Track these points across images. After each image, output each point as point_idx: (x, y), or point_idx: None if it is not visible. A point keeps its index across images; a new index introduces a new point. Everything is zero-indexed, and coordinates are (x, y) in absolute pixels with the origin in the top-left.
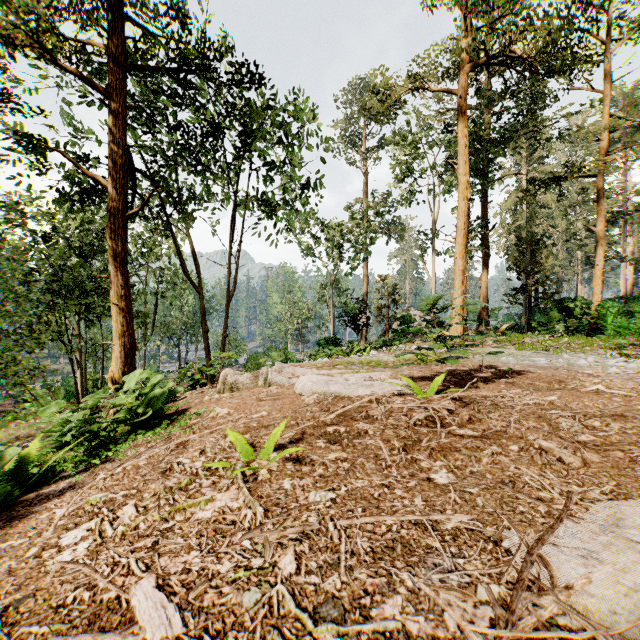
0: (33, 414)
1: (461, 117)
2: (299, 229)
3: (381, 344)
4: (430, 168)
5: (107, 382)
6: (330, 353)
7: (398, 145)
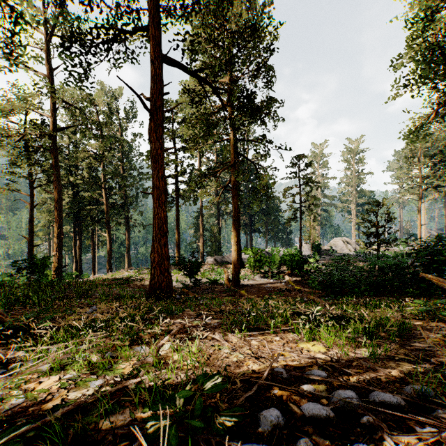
0: None
1: None
2: None
3: None
4: None
5: None
6: None
7: None
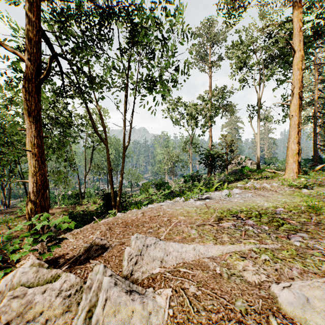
0: (12, 219)
1: (296, 6)
2: (171, 109)
3: (229, 179)
4: (258, 62)
5: (65, 197)
6: (195, 187)
7: (237, 47)
